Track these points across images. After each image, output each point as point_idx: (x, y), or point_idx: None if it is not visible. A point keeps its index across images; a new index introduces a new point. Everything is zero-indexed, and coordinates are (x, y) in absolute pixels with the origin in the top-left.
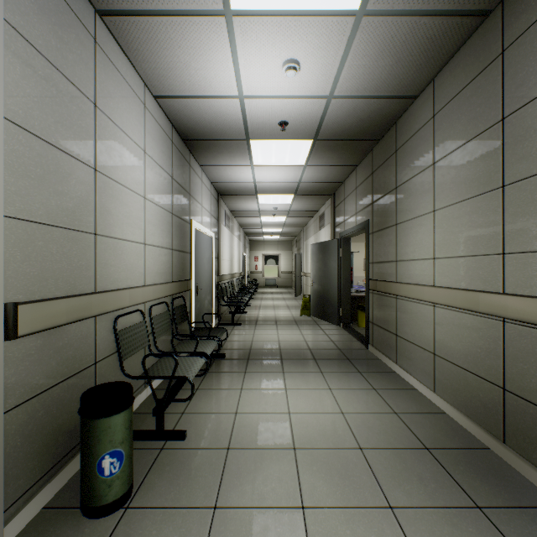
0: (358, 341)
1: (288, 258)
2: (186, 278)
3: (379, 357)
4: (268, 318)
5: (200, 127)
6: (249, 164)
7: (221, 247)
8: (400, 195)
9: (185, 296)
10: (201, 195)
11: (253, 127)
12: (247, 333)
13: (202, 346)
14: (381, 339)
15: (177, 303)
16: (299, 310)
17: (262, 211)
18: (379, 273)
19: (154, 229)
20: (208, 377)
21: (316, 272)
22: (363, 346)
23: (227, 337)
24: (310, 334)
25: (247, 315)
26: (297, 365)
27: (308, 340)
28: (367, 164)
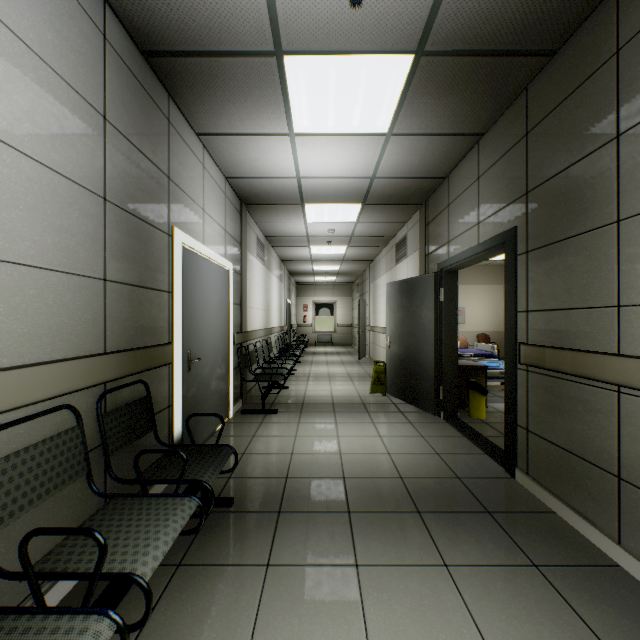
0: (486, 455)
1: (346, 306)
2: (158, 341)
3: (553, 508)
4: (320, 398)
5: (170, 7)
6: (286, 130)
7: (247, 287)
8: (638, 148)
9: (155, 378)
10: (203, 192)
11: (288, 6)
12: (285, 433)
13: (144, 532)
14: (557, 470)
15: (125, 397)
16: (368, 383)
17: (311, 237)
18: (551, 331)
19: (14, 218)
20: (174, 588)
21: (396, 326)
22: (502, 470)
23: (249, 443)
24: (393, 435)
25: (289, 391)
26: (385, 535)
27: (393, 450)
28: (509, 122)
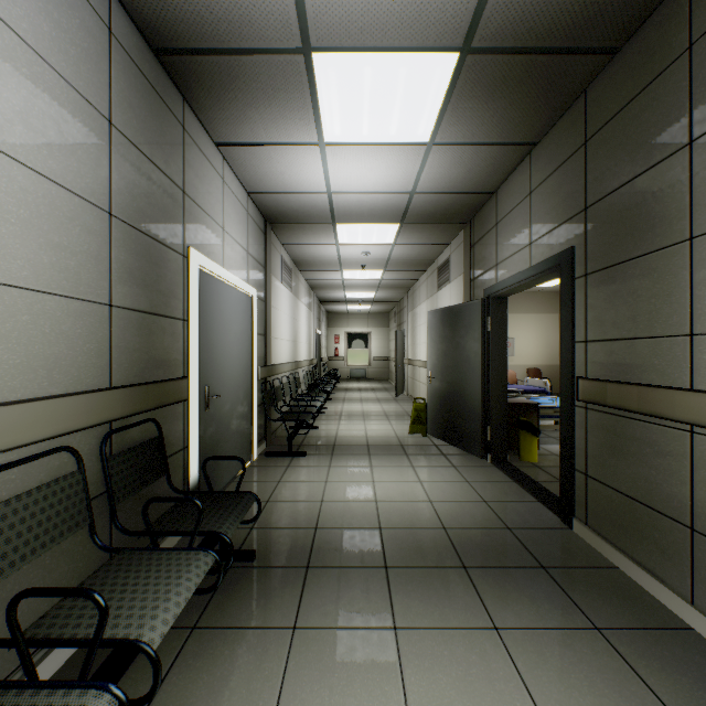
0: (539, 503)
1: (382, 337)
2: (171, 374)
3: (616, 563)
4: (353, 439)
5: None
6: (316, 139)
7: (272, 316)
8: None
9: (168, 416)
10: (222, 209)
11: None
12: (315, 478)
13: (152, 592)
14: (620, 520)
15: (133, 438)
16: (406, 423)
17: (344, 260)
18: (613, 364)
19: (4, 233)
20: (188, 655)
21: (438, 359)
22: (557, 520)
23: (274, 490)
24: (435, 480)
25: (319, 432)
26: (427, 594)
27: (435, 498)
28: (565, 129)
